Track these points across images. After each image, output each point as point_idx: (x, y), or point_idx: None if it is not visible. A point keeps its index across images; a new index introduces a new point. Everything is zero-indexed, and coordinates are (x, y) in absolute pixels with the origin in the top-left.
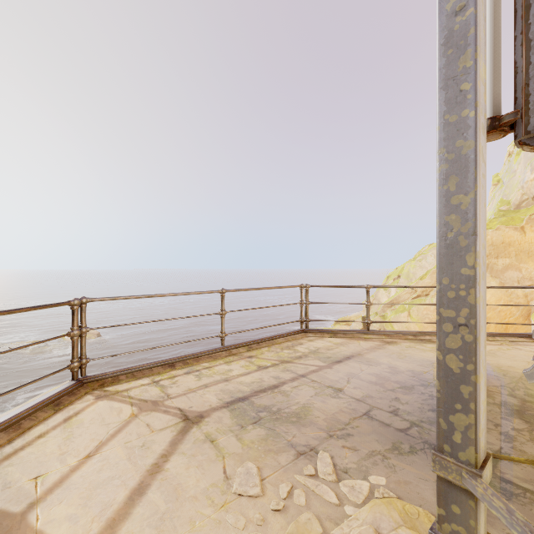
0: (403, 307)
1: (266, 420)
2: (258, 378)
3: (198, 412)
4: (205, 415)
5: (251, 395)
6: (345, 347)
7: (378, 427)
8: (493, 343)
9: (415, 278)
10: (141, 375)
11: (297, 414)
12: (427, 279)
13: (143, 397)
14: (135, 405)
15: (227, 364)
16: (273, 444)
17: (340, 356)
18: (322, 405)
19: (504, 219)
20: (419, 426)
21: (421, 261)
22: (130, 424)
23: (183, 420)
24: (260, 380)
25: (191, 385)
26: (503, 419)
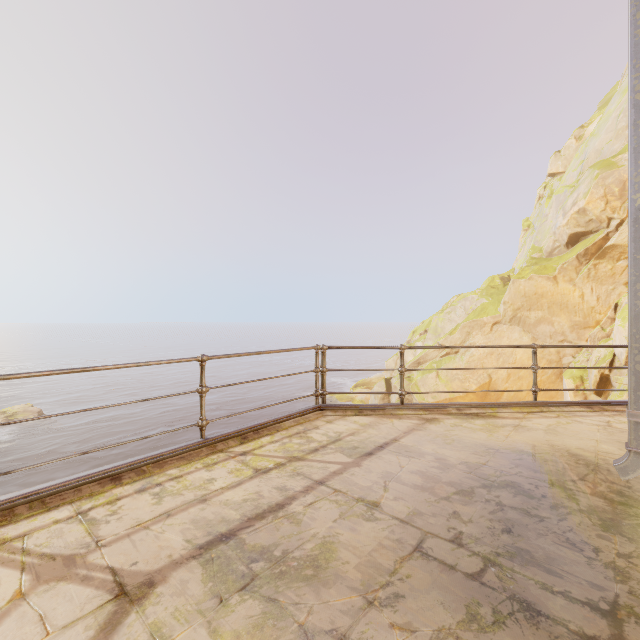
0: (431, 367)
1: (263, 580)
2: (253, 492)
3: (145, 574)
4: (158, 581)
5: (241, 528)
6: (376, 430)
7: (439, 574)
8: (549, 415)
9: (443, 333)
10: (58, 502)
11: (314, 559)
12: (457, 335)
13: (49, 549)
14: (30, 569)
15: (207, 468)
16: (273, 636)
17: (371, 445)
18: (352, 536)
19: (537, 268)
20: (496, 565)
21: (450, 314)
22: (6, 619)
23: (115, 595)
24: (257, 495)
25: (143, 516)
26: (600, 537)
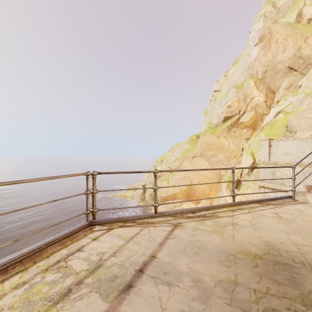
0: (165, 178)
1: None
2: None
3: None
4: None
5: None
6: (136, 244)
7: None
8: (244, 211)
9: (170, 161)
10: None
11: None
12: (177, 162)
13: None
14: None
15: None
16: None
17: (130, 270)
18: None
19: (211, 131)
20: None
21: (174, 152)
22: None
23: None
24: None
25: None
26: None
